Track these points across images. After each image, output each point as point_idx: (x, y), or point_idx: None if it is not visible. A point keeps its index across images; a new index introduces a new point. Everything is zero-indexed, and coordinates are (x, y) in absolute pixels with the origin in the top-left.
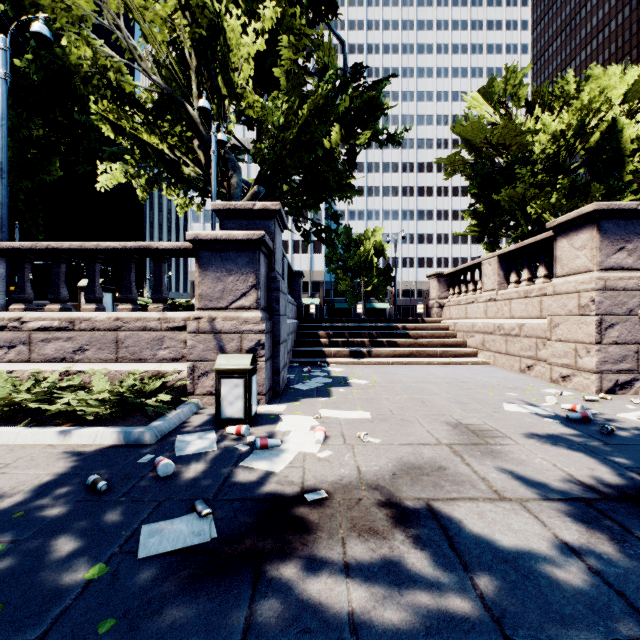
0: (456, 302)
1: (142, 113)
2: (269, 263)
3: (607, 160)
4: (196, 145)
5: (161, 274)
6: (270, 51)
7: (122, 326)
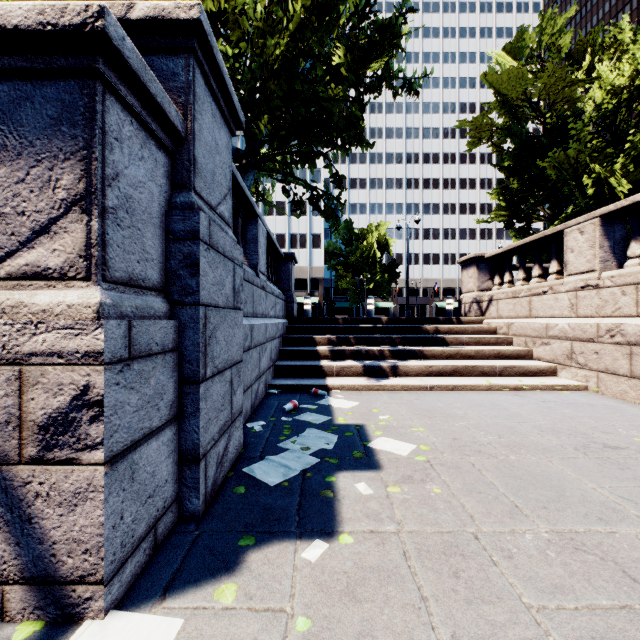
0: (510, 294)
1: None
2: (175, 168)
3: None
4: None
5: None
6: None
7: None
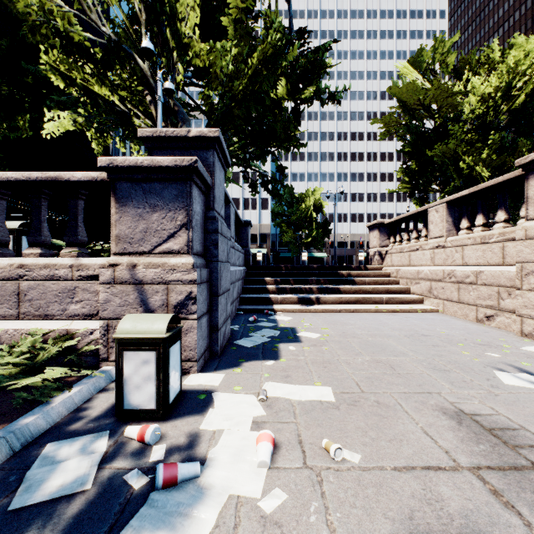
0: (398, 250)
1: (91, 63)
2: (207, 201)
3: (532, 119)
4: (149, 100)
5: (77, 212)
6: (218, 6)
7: (24, 275)
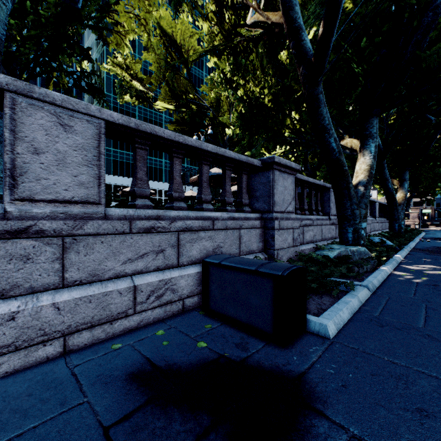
0: None
1: None
2: (418, 214)
3: None
4: None
5: None
6: None
7: None
